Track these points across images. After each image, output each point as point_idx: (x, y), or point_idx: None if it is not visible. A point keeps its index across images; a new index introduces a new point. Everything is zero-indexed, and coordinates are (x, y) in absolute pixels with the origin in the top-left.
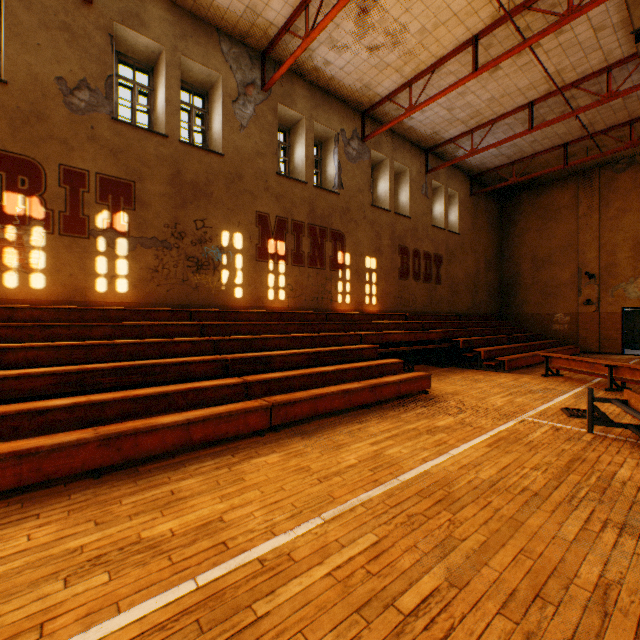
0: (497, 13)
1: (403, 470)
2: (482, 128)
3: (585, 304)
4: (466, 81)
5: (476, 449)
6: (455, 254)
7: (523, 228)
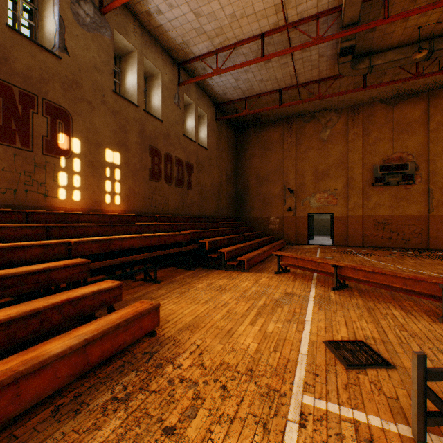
0: None
1: None
2: (225, 50)
3: (288, 210)
4: None
5: None
6: (204, 165)
7: (251, 154)
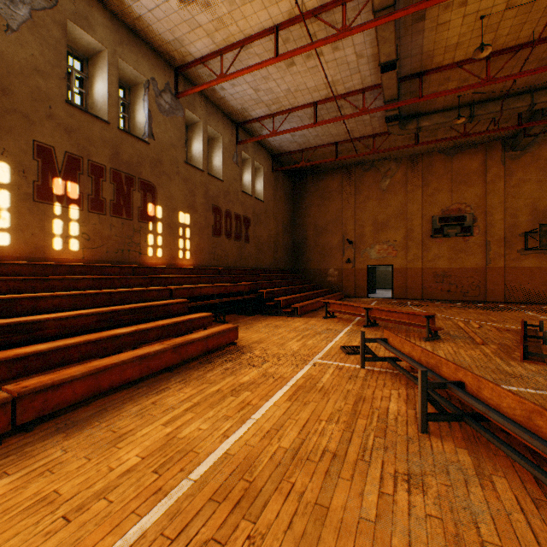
0: (293, 11)
1: (199, 459)
2: (281, 114)
3: (347, 262)
4: (269, 64)
5: (278, 406)
6: (261, 218)
7: (309, 203)
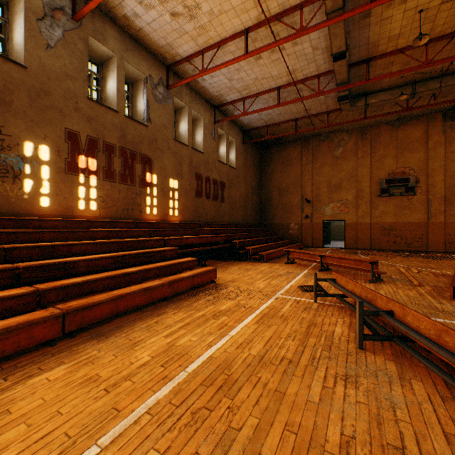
0: (260, 17)
1: (191, 359)
2: (250, 98)
3: (306, 218)
4: (241, 59)
5: (248, 327)
6: (234, 182)
7: (273, 169)
